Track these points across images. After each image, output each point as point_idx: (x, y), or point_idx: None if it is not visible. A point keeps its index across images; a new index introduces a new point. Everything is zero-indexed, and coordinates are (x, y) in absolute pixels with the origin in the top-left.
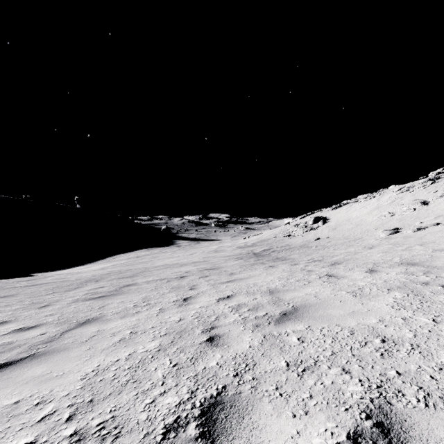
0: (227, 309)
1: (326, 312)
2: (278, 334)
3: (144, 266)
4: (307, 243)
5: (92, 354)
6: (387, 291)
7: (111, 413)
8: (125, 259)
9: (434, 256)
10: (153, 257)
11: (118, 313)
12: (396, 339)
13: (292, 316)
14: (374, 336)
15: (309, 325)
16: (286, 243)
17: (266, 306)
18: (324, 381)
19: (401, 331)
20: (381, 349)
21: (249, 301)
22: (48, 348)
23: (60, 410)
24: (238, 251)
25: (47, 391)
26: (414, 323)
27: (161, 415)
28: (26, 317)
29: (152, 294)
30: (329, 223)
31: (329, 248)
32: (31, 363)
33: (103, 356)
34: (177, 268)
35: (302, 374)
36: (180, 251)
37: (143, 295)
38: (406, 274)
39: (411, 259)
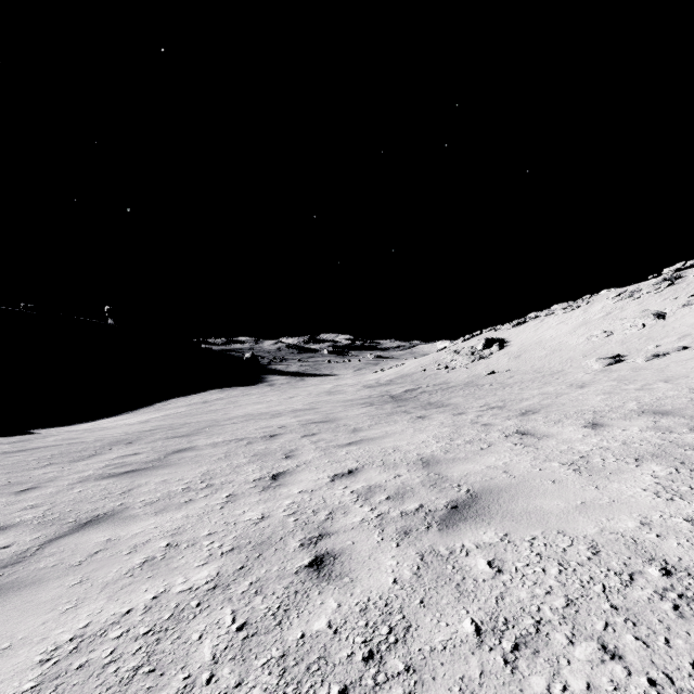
0: (349, 495)
1: (532, 504)
2: (448, 551)
3: (213, 417)
4: (476, 380)
5: (82, 596)
6: (635, 463)
7: None
8: (185, 406)
9: None
10: (230, 402)
11: (154, 503)
12: (692, 568)
13: (470, 512)
14: (644, 559)
15: (505, 532)
16: (441, 380)
17: (418, 490)
18: (568, 680)
19: None
20: (669, 592)
21: (387, 480)
22: (4, 580)
23: None
24: (366, 392)
25: None
26: None
27: None
28: None
29: (218, 466)
30: (509, 348)
31: (512, 386)
32: None
33: (102, 602)
34: (265, 421)
35: (515, 660)
36: (272, 393)
37: (204, 469)
38: (659, 430)
39: (656, 404)
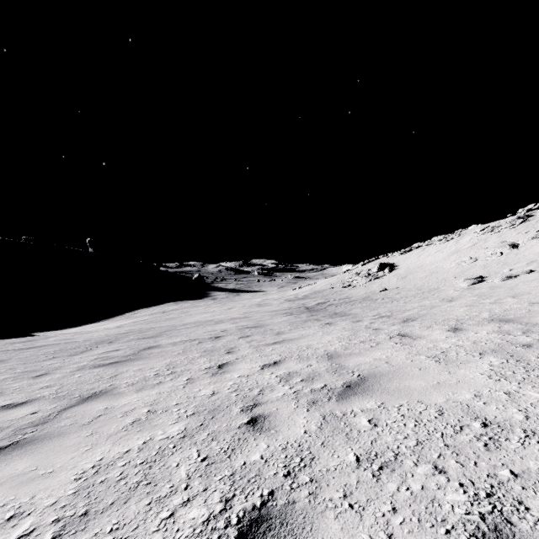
0: (274, 379)
1: (403, 384)
2: (342, 413)
3: (171, 323)
4: (371, 295)
5: (95, 442)
6: (479, 356)
7: (111, 533)
8: (148, 315)
9: (532, 310)
10: (183, 312)
11: (135, 384)
12: (502, 422)
13: (359, 389)
14: (472, 417)
15: (382, 402)
16: (345, 295)
17: (324, 375)
18: (410, 485)
19: (506, 410)
20: (483, 436)
21: (302, 368)
22: (38, 433)
23: (40, 528)
24: (287, 305)
25: (27, 498)
26: (522, 400)
27: (182, 538)
28: (15, 390)
29: (178, 359)
30: (398, 271)
31: (398, 300)
32: (12, 454)
33: (109, 446)
34: (211, 326)
35: (379, 475)
36: (215, 305)
37: (168, 361)
38: (501, 333)
39: (503, 314)
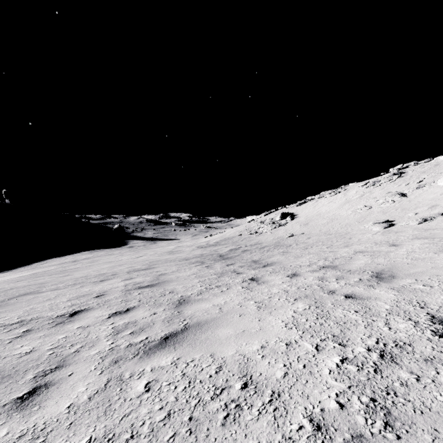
0: None
1: None
2: None
3: (49, 279)
4: (281, 241)
5: None
6: None
7: None
8: (57, 265)
9: None
10: (92, 261)
11: None
12: None
13: None
14: None
15: None
16: (254, 241)
17: None
18: None
19: None
20: None
21: None
22: None
23: None
24: (199, 252)
25: None
26: None
27: None
28: None
29: None
30: (298, 219)
31: (317, 245)
32: None
33: None
34: (91, 286)
35: None
36: (128, 253)
37: None
38: None
39: None
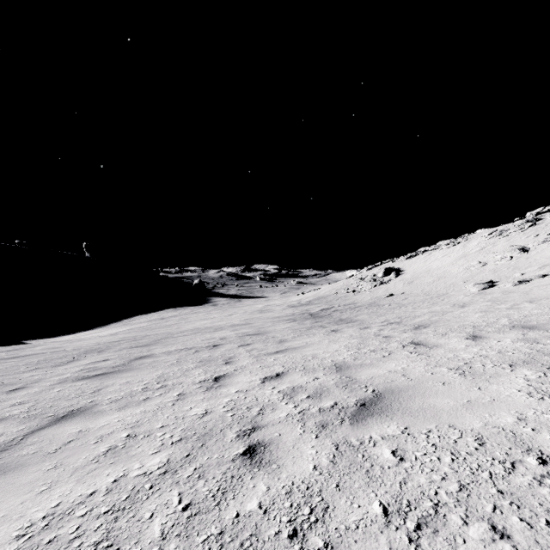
0: (277, 395)
1: (427, 402)
2: (358, 442)
3: (168, 330)
4: (377, 301)
5: (55, 479)
6: (510, 368)
7: None
8: (146, 322)
9: None
10: (182, 318)
11: (118, 400)
12: None
13: (375, 409)
14: (522, 449)
15: (405, 426)
16: (350, 301)
17: (333, 390)
18: None
19: None
20: (546, 479)
21: (308, 382)
22: None
23: None
24: (290, 311)
25: None
26: None
27: None
28: None
29: (171, 370)
30: (404, 276)
31: (406, 306)
32: None
33: (71, 484)
34: (210, 334)
35: (418, 538)
36: (215, 311)
37: (159, 373)
38: (527, 342)
39: (524, 320)
